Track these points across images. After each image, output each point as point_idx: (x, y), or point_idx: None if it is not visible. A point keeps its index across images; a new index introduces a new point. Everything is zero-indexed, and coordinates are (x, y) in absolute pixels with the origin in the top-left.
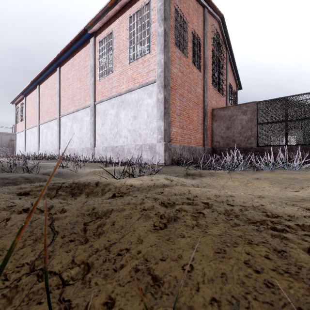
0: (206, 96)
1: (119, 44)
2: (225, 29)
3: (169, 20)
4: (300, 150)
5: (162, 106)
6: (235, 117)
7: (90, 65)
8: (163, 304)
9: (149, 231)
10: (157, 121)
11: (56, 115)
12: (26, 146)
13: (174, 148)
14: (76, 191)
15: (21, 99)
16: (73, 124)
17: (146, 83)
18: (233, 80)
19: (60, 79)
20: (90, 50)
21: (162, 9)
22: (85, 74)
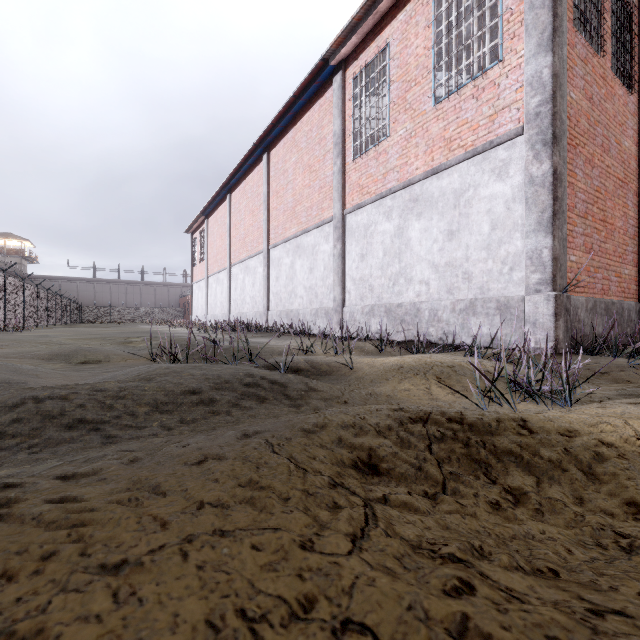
0: None
1: (405, 68)
2: None
3: None
4: None
5: (545, 196)
6: None
7: (333, 134)
8: None
9: None
10: (527, 236)
11: (261, 245)
12: (209, 306)
13: (574, 309)
14: (485, 458)
15: (200, 223)
16: (295, 261)
17: (488, 142)
18: None
19: (270, 175)
20: (334, 101)
21: None
22: (321, 156)
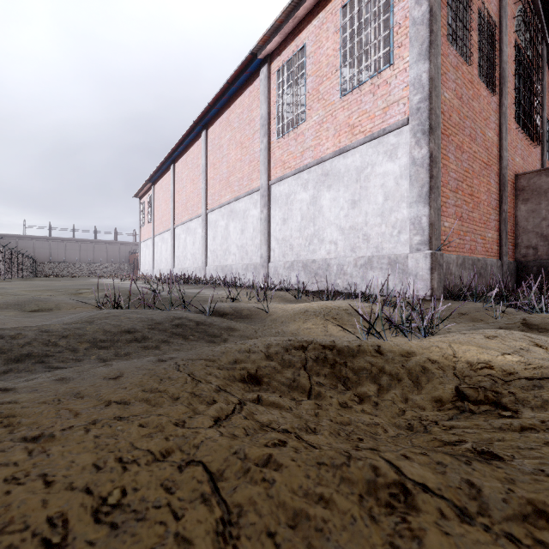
0: (504, 146)
1: (318, 65)
2: None
3: None
4: None
5: (424, 174)
6: None
7: (260, 116)
8: None
9: None
10: (411, 206)
11: (200, 209)
12: (155, 262)
13: (447, 264)
14: (345, 373)
15: (148, 189)
16: (229, 224)
17: (382, 130)
18: None
19: (207, 150)
20: (261, 89)
21: None
22: (251, 134)
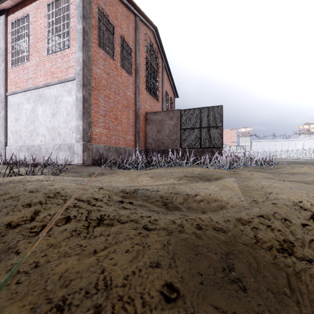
0: (137, 100)
1: (36, 31)
2: (160, 41)
3: (89, 19)
4: (209, 152)
5: (81, 105)
6: (164, 122)
7: None
8: None
9: None
10: (76, 120)
11: None
12: None
13: (97, 149)
14: None
15: None
16: None
17: (65, 79)
18: (170, 88)
19: None
20: (0, 30)
21: (81, 6)
22: None
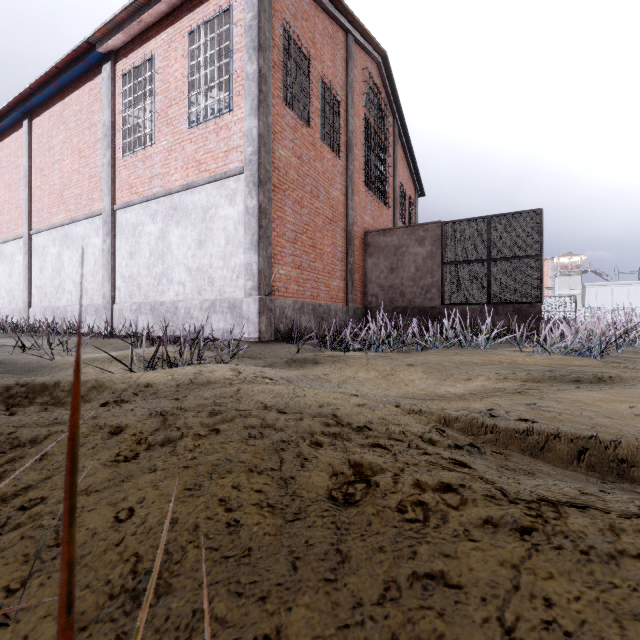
0: (350, 206)
1: (167, 85)
2: (390, 80)
3: (269, 51)
4: (509, 313)
5: (255, 223)
6: (404, 249)
7: (102, 123)
8: (51, 568)
9: (103, 462)
10: (245, 252)
11: (21, 228)
12: None
13: (282, 309)
14: (20, 400)
15: None
16: (63, 252)
17: (223, 173)
18: (408, 177)
19: (32, 147)
20: (104, 90)
21: (256, 27)
22: (91, 142)
